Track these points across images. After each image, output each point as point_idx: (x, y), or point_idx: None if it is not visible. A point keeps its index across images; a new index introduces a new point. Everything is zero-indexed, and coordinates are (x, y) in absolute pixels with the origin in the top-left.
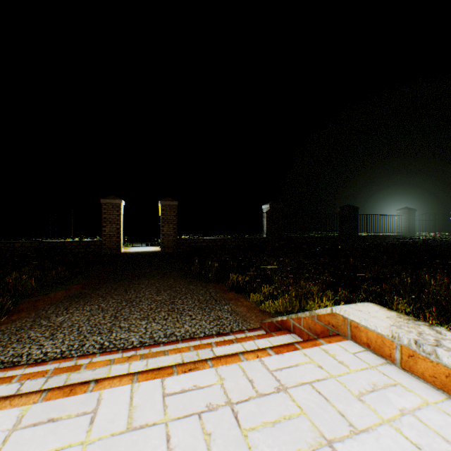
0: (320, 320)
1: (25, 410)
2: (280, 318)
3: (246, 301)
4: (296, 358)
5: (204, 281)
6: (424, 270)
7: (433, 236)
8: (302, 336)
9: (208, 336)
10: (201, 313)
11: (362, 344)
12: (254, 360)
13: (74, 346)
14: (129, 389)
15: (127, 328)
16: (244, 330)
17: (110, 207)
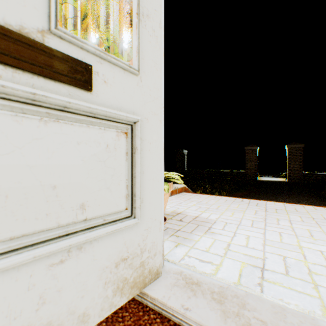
0: None
1: (282, 203)
2: None
3: None
4: None
5: None
6: None
7: None
8: None
9: None
10: None
11: None
12: None
13: None
14: (311, 206)
15: None
16: None
17: (249, 151)
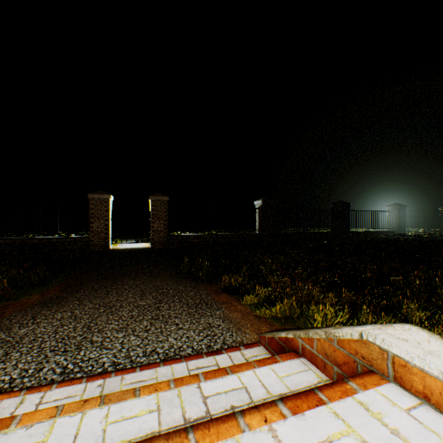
0: (342, 347)
1: None
2: (284, 335)
3: (240, 304)
4: (324, 423)
5: (194, 281)
6: (424, 268)
7: (424, 232)
8: (315, 363)
9: (197, 355)
10: (189, 322)
11: (415, 393)
12: (261, 429)
13: (28, 371)
14: None
15: (100, 344)
16: (240, 345)
17: (98, 202)
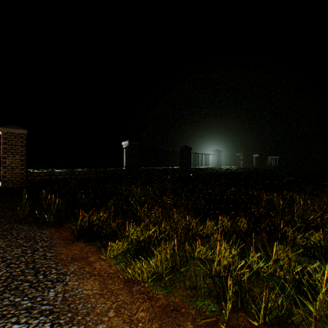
0: None
1: None
2: None
3: (100, 258)
4: None
5: (38, 226)
6: (252, 190)
7: (231, 167)
8: None
9: None
10: None
11: None
12: None
13: None
14: None
15: None
16: None
17: None
